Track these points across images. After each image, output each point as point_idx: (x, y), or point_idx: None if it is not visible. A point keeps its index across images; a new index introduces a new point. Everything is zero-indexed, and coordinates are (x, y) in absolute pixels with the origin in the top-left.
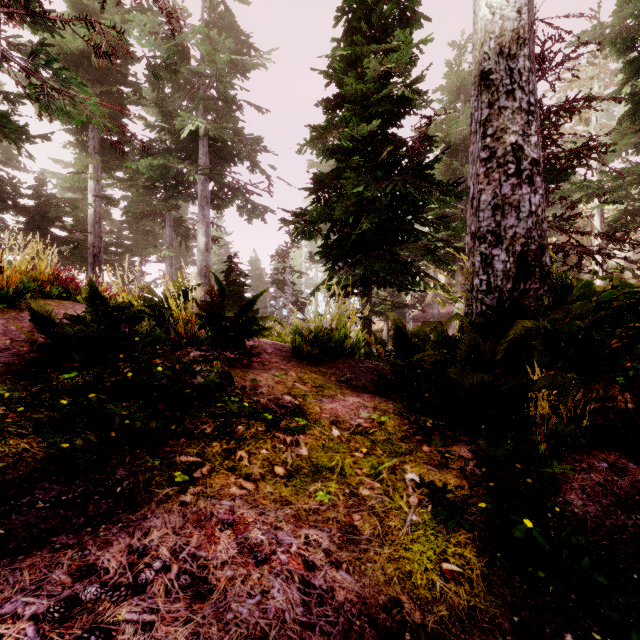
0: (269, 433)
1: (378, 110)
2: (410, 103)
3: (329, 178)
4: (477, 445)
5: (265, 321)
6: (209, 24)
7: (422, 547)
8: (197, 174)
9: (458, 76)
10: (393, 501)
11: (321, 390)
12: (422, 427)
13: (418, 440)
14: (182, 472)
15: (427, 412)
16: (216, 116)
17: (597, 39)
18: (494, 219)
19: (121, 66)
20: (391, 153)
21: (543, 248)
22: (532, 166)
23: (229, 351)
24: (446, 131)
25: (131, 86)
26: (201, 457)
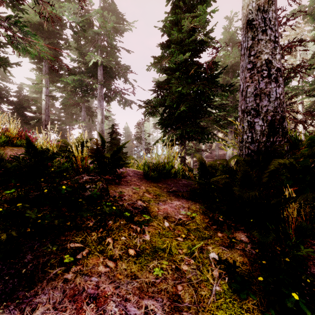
0: (127, 225)
1: (189, 48)
2: (206, 44)
3: (163, 84)
4: (250, 233)
5: (127, 159)
6: (103, 9)
7: (224, 313)
8: (97, 84)
9: (229, 33)
10: (203, 274)
11: (158, 197)
12: (217, 221)
13: (214, 229)
14: (70, 255)
15: (221, 214)
16: (106, 55)
17: (301, 13)
18: (255, 102)
19: (59, 30)
20: (196, 71)
21: (284, 118)
22: (277, 72)
23: (108, 175)
24: (223, 61)
25: (64, 40)
26: (83, 243)
